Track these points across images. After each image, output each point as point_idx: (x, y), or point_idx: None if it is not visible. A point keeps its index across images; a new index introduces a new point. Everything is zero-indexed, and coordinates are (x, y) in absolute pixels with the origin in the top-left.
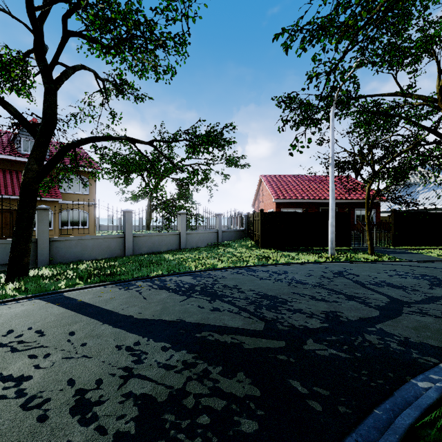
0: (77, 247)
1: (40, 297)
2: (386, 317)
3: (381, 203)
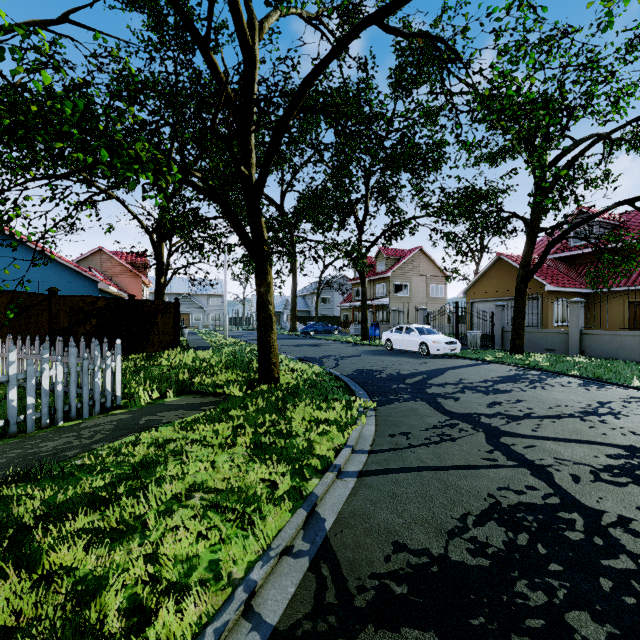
0: (611, 343)
1: (487, 362)
2: (440, 409)
3: None
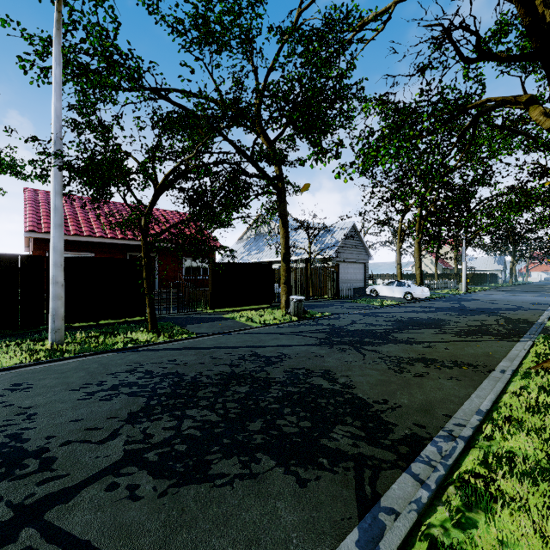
0: None
1: None
2: None
3: (234, 254)
